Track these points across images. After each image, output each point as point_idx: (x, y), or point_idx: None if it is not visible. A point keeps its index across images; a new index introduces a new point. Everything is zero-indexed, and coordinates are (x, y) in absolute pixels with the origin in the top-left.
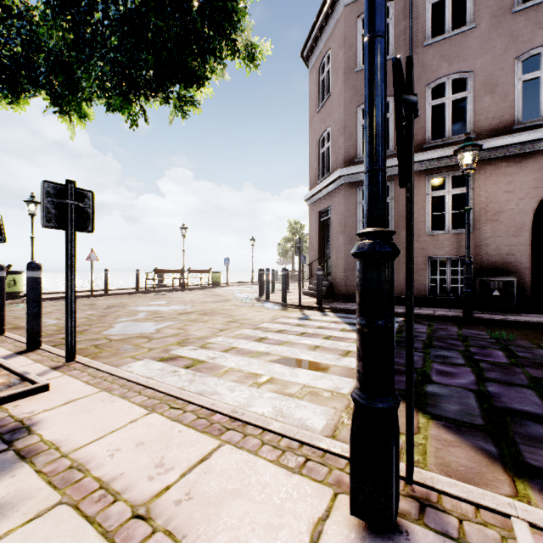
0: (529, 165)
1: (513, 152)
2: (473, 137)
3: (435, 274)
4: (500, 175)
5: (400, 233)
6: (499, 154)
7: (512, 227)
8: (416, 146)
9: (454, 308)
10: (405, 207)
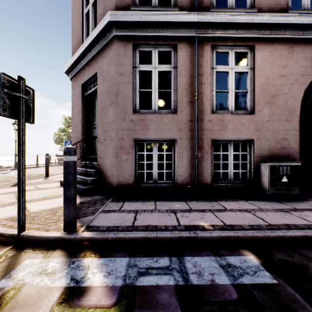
0: (298, 53)
1: (289, 35)
2: (256, 11)
3: (171, 157)
4: (276, 57)
5: (184, 110)
6: (278, 35)
7: (286, 112)
8: (201, 8)
9: (247, 199)
10: (189, 78)
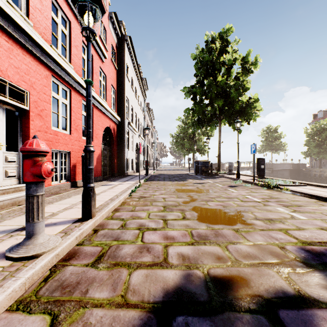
0: None
1: None
2: None
3: None
4: None
5: None
6: None
7: None
8: None
9: None
10: None
